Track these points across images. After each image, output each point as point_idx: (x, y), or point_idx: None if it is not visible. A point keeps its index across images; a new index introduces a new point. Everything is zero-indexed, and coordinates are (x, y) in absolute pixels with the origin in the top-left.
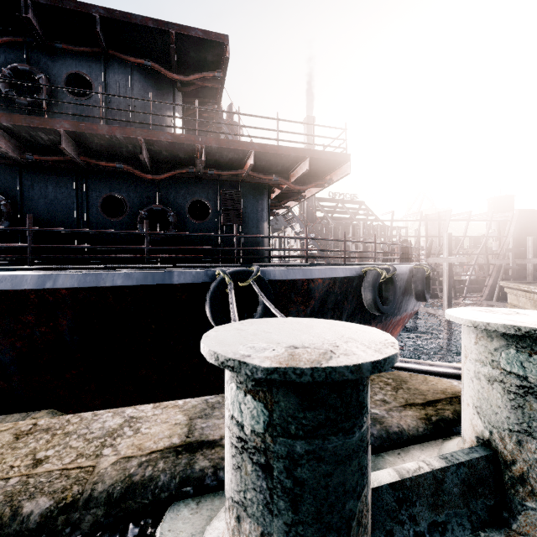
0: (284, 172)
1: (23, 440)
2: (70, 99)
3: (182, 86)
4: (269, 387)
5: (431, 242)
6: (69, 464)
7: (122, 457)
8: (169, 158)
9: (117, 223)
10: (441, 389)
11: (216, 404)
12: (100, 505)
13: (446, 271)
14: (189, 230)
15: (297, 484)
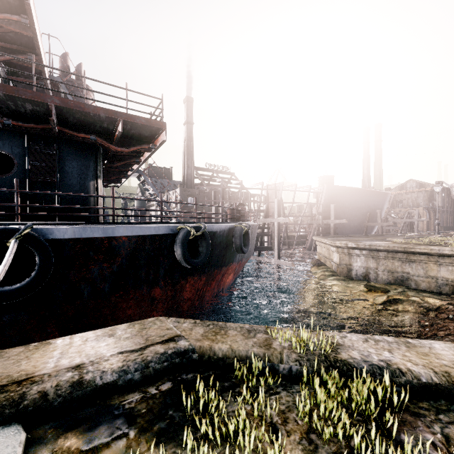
0: (107, 133)
1: None
2: None
3: None
4: None
5: (267, 206)
6: None
7: None
8: None
9: None
10: (12, 373)
11: None
12: None
13: (276, 229)
14: None
15: None
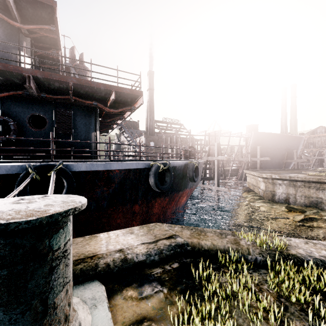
0: (103, 100)
1: None
2: None
3: (30, 34)
4: None
5: (209, 148)
6: None
7: None
8: (8, 82)
9: None
10: (84, 252)
11: None
12: None
13: (216, 164)
14: (29, 135)
15: None
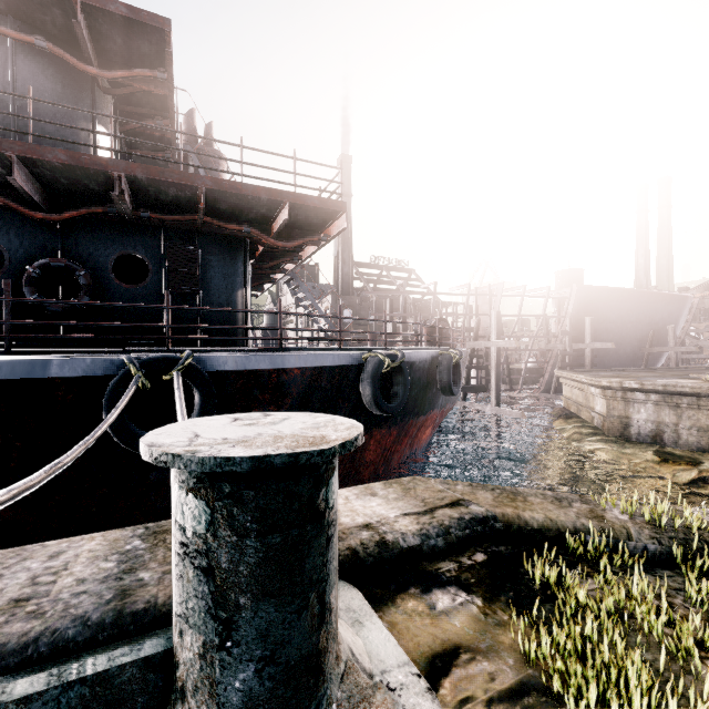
0: (262, 221)
1: None
2: None
3: (112, 87)
4: None
5: (478, 322)
6: None
7: None
8: (76, 189)
9: None
10: None
11: None
12: None
13: (494, 358)
14: (114, 298)
15: None
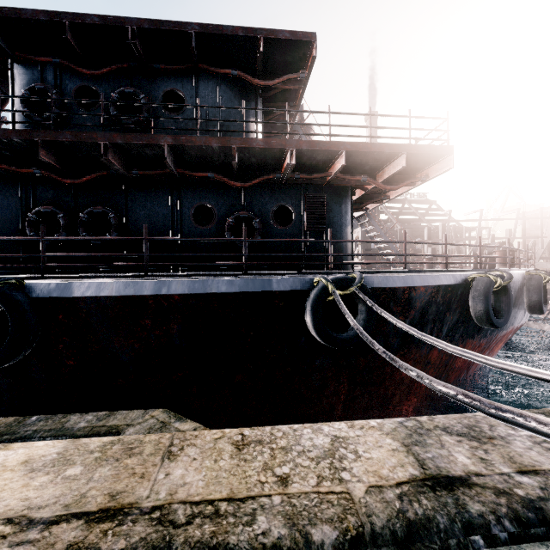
0: (371, 171)
1: (246, 451)
2: (165, 115)
3: (262, 92)
4: None
5: (534, 244)
6: (318, 486)
7: (370, 486)
8: (256, 164)
9: (207, 231)
10: None
11: (418, 429)
12: (388, 544)
13: None
14: (273, 236)
15: None
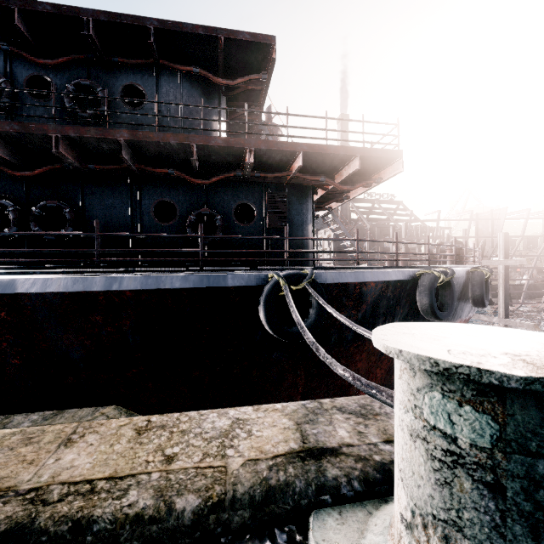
0: (330, 172)
1: (145, 435)
2: (125, 110)
3: (226, 91)
4: (500, 398)
5: (484, 243)
6: (199, 463)
7: (248, 459)
8: (217, 162)
9: (168, 228)
10: None
11: (316, 409)
12: (245, 507)
13: (502, 274)
14: (235, 233)
15: (539, 508)
